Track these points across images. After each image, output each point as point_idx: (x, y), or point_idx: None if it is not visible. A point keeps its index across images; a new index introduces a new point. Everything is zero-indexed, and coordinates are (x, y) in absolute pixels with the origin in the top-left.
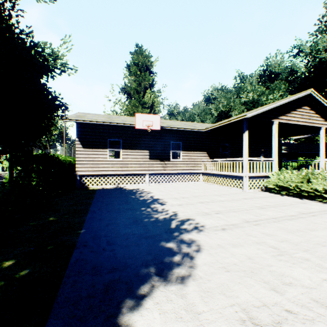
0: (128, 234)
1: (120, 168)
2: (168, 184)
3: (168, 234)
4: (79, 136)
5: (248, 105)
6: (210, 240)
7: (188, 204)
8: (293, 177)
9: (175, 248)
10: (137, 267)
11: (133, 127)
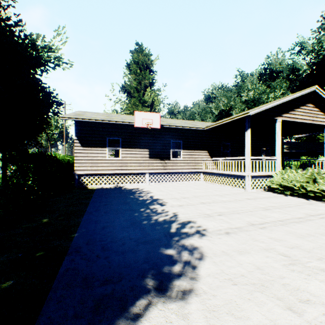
0: (125, 238)
1: (119, 167)
2: (169, 184)
3: (168, 238)
4: (78, 134)
5: (249, 104)
6: (214, 246)
7: (189, 204)
8: (298, 177)
9: (175, 255)
10: (133, 279)
11: (133, 125)
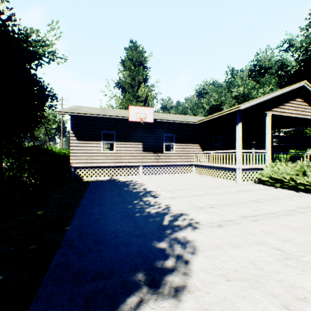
0: (118, 231)
1: (114, 160)
2: (161, 176)
3: (160, 231)
4: (74, 128)
5: (239, 99)
6: (206, 239)
7: (182, 196)
8: (288, 169)
9: (168, 249)
10: (125, 274)
11: (127, 120)
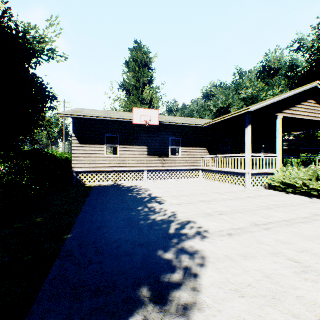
0: (121, 240)
1: (117, 165)
2: (167, 181)
3: (166, 240)
4: (76, 131)
5: (247, 101)
6: (216, 250)
7: (189, 203)
8: (300, 174)
9: (175, 260)
10: (128, 289)
11: (131, 122)
